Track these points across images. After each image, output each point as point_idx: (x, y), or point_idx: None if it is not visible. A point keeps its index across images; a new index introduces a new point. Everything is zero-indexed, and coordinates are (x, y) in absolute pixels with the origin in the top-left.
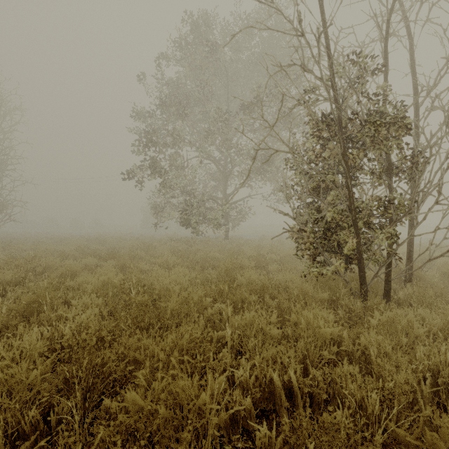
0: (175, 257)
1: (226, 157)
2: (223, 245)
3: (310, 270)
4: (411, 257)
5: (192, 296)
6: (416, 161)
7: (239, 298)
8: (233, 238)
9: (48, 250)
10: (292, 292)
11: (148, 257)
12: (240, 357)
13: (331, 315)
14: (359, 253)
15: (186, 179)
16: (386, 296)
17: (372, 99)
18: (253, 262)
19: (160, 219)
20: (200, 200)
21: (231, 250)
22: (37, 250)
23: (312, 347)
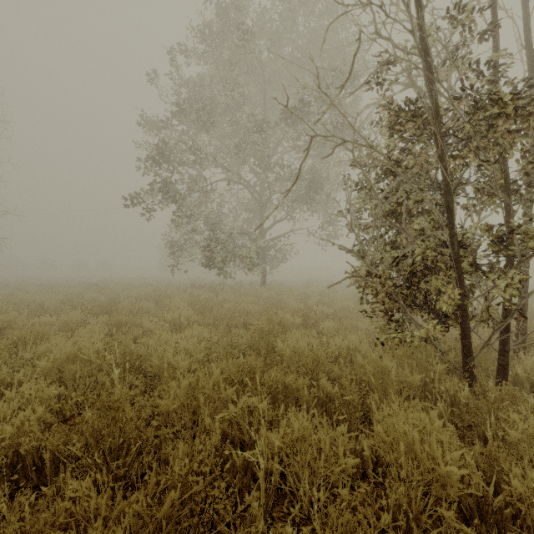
0: (191, 311)
1: (263, 182)
2: (259, 293)
3: (387, 335)
4: (525, 312)
5: (203, 384)
6: (533, 175)
7: (280, 383)
8: (271, 284)
9: (22, 301)
10: (363, 371)
11: (156, 311)
12: (283, 497)
13: (438, 421)
14: (463, 310)
15: (211, 209)
16: (501, 374)
17: (483, 74)
18: (299, 319)
19: (179, 260)
20: (229, 235)
21: (269, 300)
22: (4, 302)
23: (418, 496)
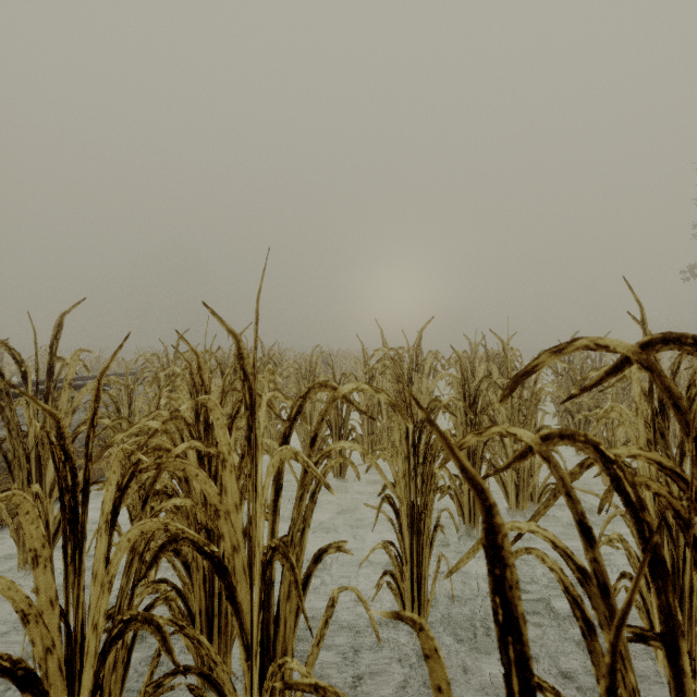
0: None
1: None
2: None
3: None
4: None
5: None
6: None
7: None
8: None
9: None
10: None
11: None
12: None
13: None
14: None
15: None
16: None
17: None
18: None
19: None
20: None
21: None
22: None
23: None
